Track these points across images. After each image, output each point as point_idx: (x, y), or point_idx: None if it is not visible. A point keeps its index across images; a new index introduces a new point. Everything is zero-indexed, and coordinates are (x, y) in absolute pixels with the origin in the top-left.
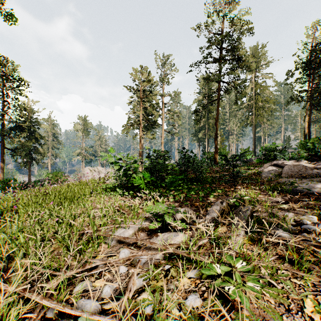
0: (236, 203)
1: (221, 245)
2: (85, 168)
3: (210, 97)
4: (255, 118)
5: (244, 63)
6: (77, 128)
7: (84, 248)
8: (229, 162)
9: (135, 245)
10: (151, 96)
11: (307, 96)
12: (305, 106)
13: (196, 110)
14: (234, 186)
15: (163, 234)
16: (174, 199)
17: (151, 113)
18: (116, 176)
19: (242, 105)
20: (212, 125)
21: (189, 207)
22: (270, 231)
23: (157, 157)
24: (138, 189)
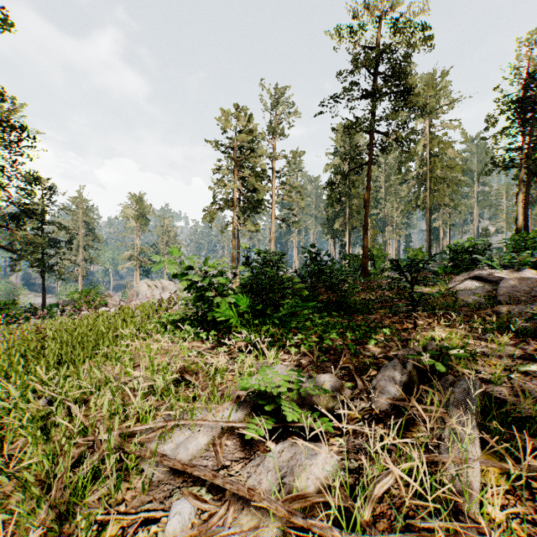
0: (438, 366)
1: (442, 509)
2: (140, 282)
3: (353, 161)
4: (430, 196)
5: (414, 99)
6: (127, 213)
7: (77, 502)
8: (404, 274)
9: (211, 482)
10: (253, 158)
11: (522, 157)
12: (517, 176)
13: (330, 182)
14: (415, 321)
15: (280, 450)
16: (298, 348)
17: (252, 188)
18: (186, 300)
19: (408, 174)
20: (356, 209)
21: (331, 369)
22: (534, 444)
23: (264, 264)
24: (227, 326)
